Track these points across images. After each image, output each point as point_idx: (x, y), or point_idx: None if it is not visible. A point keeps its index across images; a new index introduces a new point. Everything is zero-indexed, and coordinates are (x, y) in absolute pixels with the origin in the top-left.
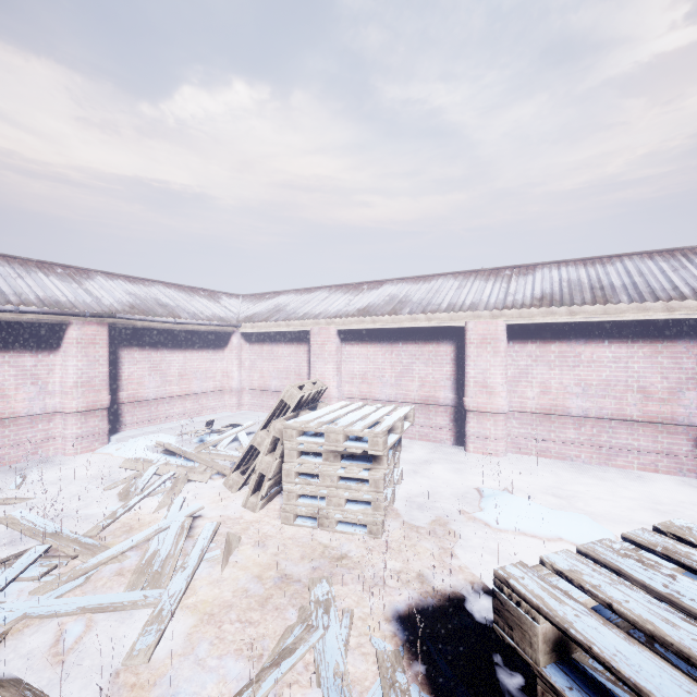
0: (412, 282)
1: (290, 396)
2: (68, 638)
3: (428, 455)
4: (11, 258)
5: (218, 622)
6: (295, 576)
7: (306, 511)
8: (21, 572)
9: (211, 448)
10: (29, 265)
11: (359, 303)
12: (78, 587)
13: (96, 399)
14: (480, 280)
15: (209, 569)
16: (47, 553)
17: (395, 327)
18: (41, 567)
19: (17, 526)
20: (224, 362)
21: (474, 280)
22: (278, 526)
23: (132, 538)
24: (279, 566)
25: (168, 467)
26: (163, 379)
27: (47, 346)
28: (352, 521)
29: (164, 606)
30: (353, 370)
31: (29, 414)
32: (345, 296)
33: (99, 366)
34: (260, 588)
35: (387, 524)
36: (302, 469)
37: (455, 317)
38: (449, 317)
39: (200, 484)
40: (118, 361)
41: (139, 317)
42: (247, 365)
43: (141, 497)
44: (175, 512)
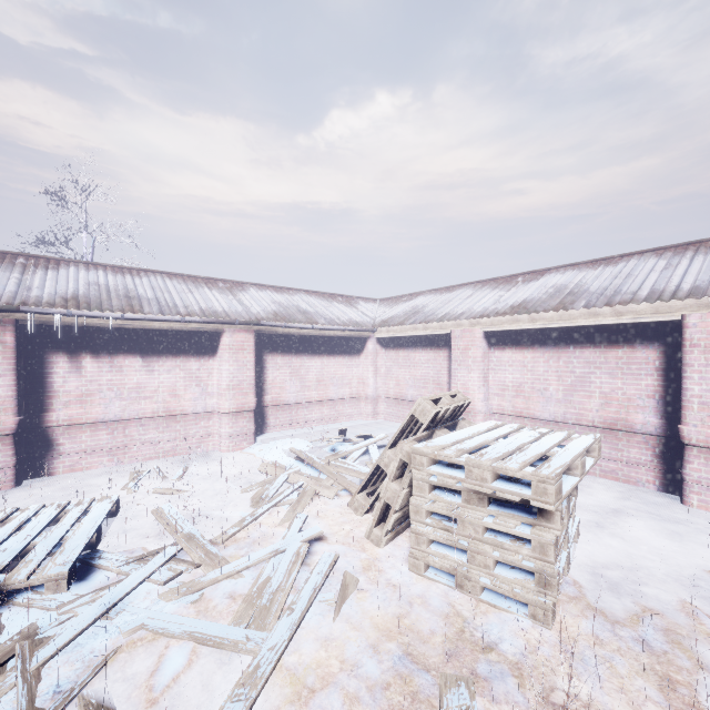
0: (587, 268)
1: (421, 412)
2: (166, 671)
3: (617, 502)
4: (186, 277)
5: (317, 707)
6: (422, 662)
7: (440, 563)
8: (151, 573)
9: (341, 460)
10: (199, 281)
11: (512, 298)
12: (193, 603)
13: (244, 401)
14: (706, 254)
15: (319, 617)
16: (179, 554)
17: (564, 326)
18: (169, 571)
19: (163, 520)
20: (360, 368)
21: (693, 255)
22: (404, 574)
23: (249, 556)
24: (401, 638)
25: (297, 476)
26: (303, 384)
27: (207, 352)
28: (504, 592)
29: (262, 661)
30: (504, 381)
31: (194, 412)
32: (494, 292)
33: (247, 370)
34: (374, 668)
35: (559, 606)
36: (434, 508)
37: (664, 308)
38: (652, 309)
39: (327, 499)
40: (263, 366)
41: (280, 324)
42: (383, 372)
43: (268, 506)
44: (295, 532)
